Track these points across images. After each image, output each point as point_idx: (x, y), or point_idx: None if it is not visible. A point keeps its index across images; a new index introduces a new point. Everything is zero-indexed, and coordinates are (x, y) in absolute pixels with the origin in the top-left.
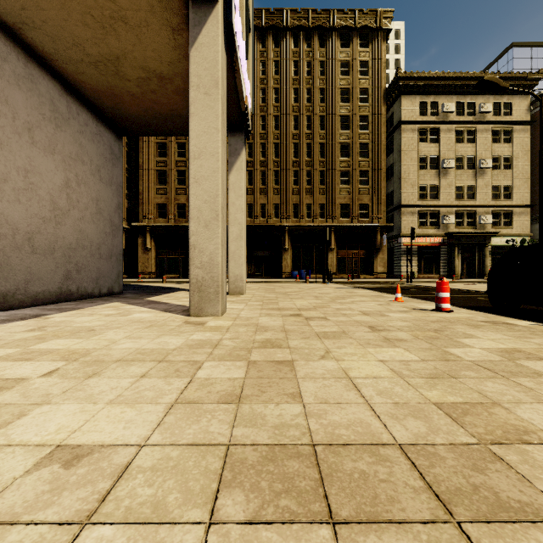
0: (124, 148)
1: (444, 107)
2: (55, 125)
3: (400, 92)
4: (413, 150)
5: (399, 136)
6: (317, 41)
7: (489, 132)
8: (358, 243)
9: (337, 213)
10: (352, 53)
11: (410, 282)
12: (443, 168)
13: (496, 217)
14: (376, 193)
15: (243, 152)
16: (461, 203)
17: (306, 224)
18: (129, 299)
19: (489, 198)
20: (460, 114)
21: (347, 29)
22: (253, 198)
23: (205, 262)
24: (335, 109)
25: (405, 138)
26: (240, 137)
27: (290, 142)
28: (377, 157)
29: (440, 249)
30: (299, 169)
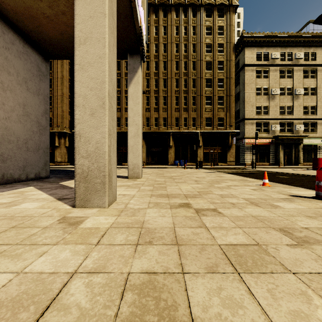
0: (67, 82)
1: (272, 55)
2: None
3: (244, 45)
4: (252, 83)
5: (243, 74)
6: (191, 13)
7: (301, 71)
8: (217, 142)
9: (203, 123)
10: (213, 20)
11: (254, 168)
12: (271, 94)
13: (306, 126)
14: (228, 110)
15: (139, 70)
16: (283, 117)
17: (184, 130)
18: (47, 183)
19: (302, 114)
20: (282, 59)
21: (210, 5)
22: (149, 114)
23: (91, 151)
24: (202, 57)
25: (247, 75)
26: (137, 58)
27: (173, 78)
28: (229, 87)
29: (270, 146)
30: (179, 95)
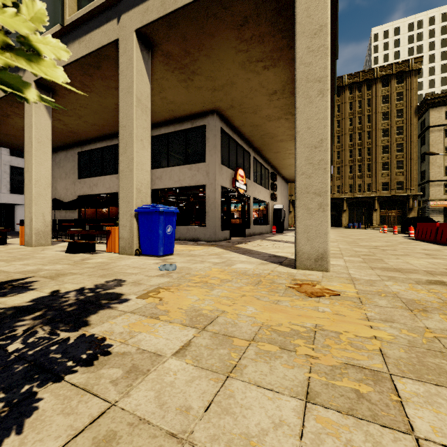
0: None
1: None
2: (284, 190)
3: (428, 107)
4: (440, 143)
5: (428, 135)
6: (365, 87)
7: None
8: (395, 205)
9: (379, 188)
10: (390, 89)
11: None
12: None
13: None
14: (409, 174)
15: None
16: None
17: (358, 196)
18: None
19: None
20: None
21: (387, 75)
22: None
23: None
24: (378, 126)
25: (433, 136)
26: None
27: (347, 150)
28: (409, 151)
29: None
30: (353, 164)
